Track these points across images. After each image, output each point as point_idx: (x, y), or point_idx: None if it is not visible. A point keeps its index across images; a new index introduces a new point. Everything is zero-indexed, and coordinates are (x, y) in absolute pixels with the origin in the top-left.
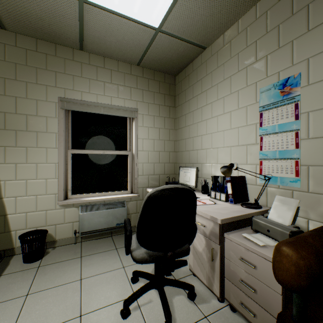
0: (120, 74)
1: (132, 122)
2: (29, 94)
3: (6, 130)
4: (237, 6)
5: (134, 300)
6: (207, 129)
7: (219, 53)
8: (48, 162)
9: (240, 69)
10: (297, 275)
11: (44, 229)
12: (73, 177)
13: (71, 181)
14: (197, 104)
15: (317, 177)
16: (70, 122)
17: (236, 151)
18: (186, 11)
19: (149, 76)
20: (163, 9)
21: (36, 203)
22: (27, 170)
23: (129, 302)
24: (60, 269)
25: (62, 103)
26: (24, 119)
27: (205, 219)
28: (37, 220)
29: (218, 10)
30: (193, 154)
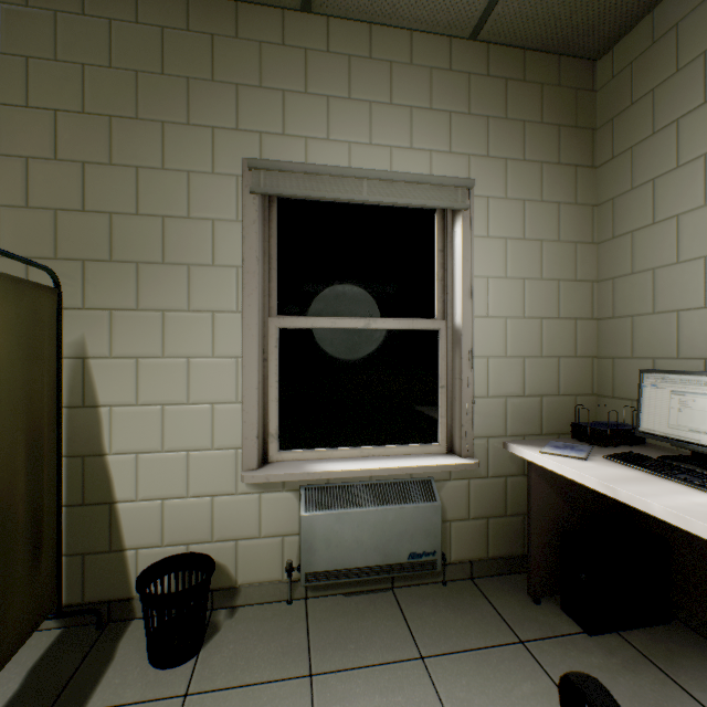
0: (417, 75)
1: (451, 228)
2: (169, 156)
3: (114, 264)
4: None
5: None
6: None
7: None
8: (217, 354)
9: None
10: None
11: (206, 556)
12: (282, 399)
13: (277, 411)
14: None
15: None
16: (275, 237)
17: None
18: None
19: (508, 71)
20: None
21: (187, 473)
22: (164, 376)
23: None
24: None
25: (253, 175)
26: (158, 229)
27: None
28: (189, 522)
29: None
30: (704, 322)
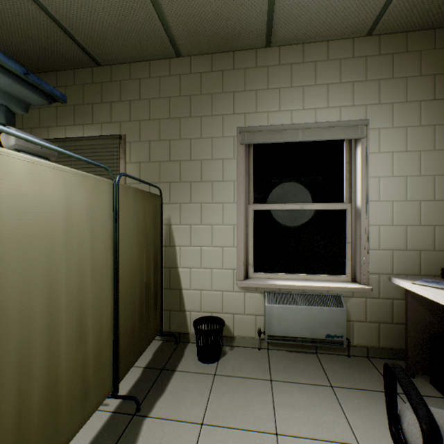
0: (331, 65)
1: (354, 149)
2: (203, 131)
3: (181, 183)
4: None
5: None
6: None
7: None
8: (224, 223)
9: None
10: None
11: (220, 318)
12: (255, 246)
13: (252, 252)
14: None
15: None
16: (252, 164)
17: None
18: None
19: (394, 48)
20: None
21: (211, 279)
22: (201, 233)
23: None
24: (242, 393)
25: (241, 135)
26: (199, 166)
27: None
28: (212, 302)
29: None
30: None
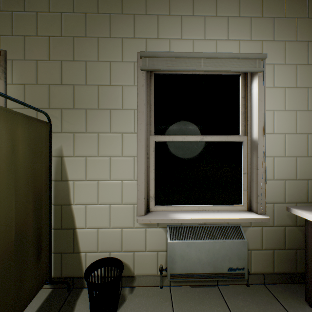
0: None
1: (250, 84)
2: (101, 54)
3: (75, 110)
4: None
5: None
6: None
7: None
8: (124, 155)
9: None
10: None
11: (119, 260)
12: (156, 179)
13: (154, 185)
14: None
15: None
16: (153, 94)
17: None
18: None
19: None
20: None
21: (109, 216)
22: (98, 166)
23: None
24: None
25: (142, 60)
26: (95, 92)
27: None
28: (110, 240)
29: None
30: None
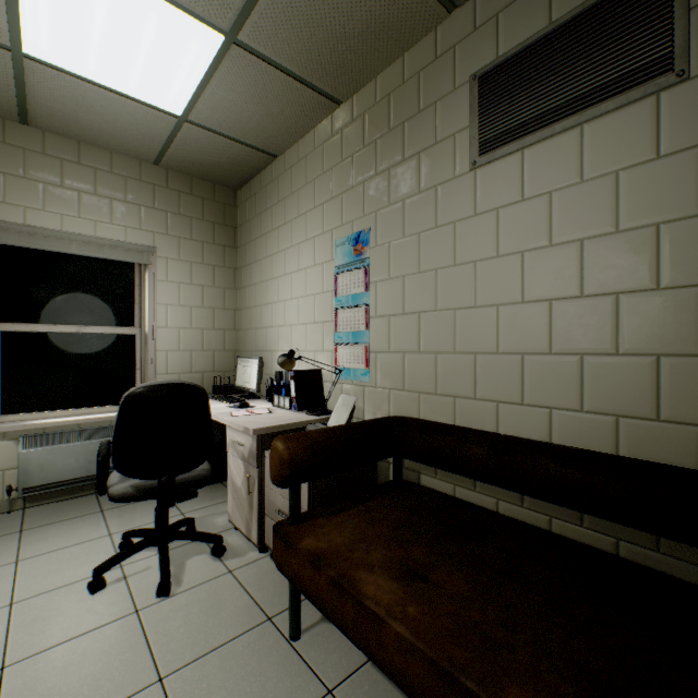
0: (116, 179)
1: (145, 273)
2: None
3: None
4: (306, 111)
5: (114, 565)
6: (280, 293)
7: (294, 170)
8: None
9: (317, 205)
10: (281, 467)
11: None
12: (5, 380)
13: None
14: (267, 249)
15: (383, 367)
16: None
17: (312, 331)
18: (226, 103)
19: (182, 187)
20: (185, 94)
21: None
22: None
23: (105, 568)
24: None
25: None
26: None
27: (244, 434)
28: None
29: (278, 110)
30: (261, 334)
